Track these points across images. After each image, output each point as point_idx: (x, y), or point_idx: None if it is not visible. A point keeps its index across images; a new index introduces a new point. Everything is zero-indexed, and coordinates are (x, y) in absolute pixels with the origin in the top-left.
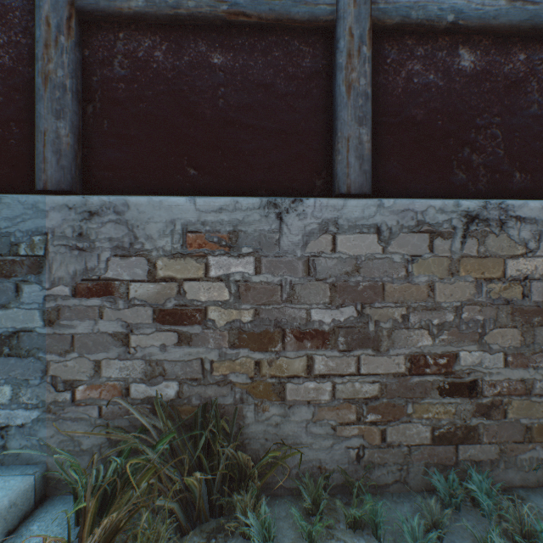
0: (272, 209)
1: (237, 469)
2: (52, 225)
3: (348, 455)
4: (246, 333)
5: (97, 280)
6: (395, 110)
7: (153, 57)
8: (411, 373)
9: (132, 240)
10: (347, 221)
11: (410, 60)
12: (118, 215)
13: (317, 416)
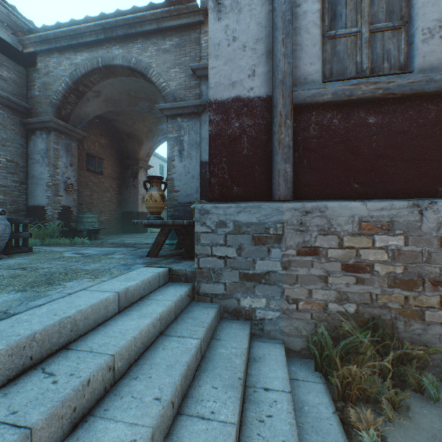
0: (415, 208)
1: (396, 356)
2: (285, 218)
3: None
4: (398, 279)
5: (310, 247)
6: None
7: (331, 123)
8: None
9: (329, 226)
10: None
11: None
12: (321, 213)
13: None
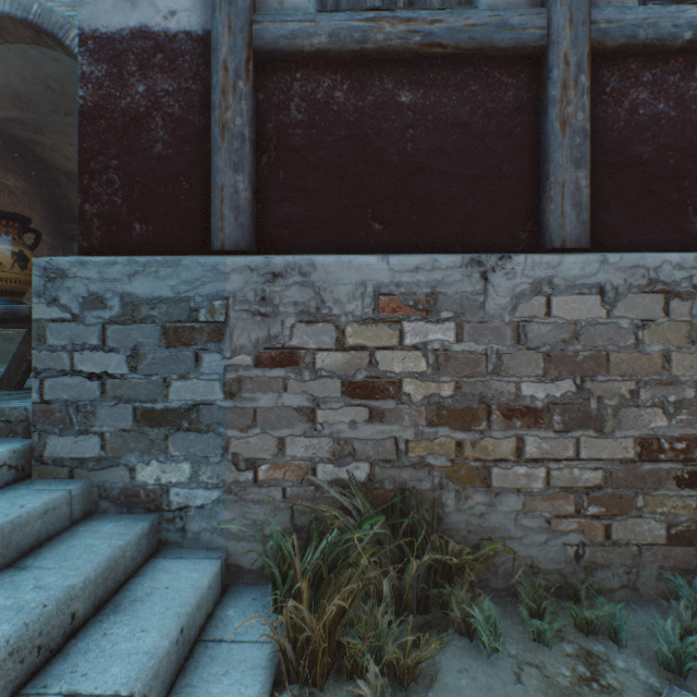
0: (476, 268)
1: (439, 563)
2: (233, 288)
3: (564, 553)
4: (445, 409)
5: (281, 349)
6: (616, 148)
7: (333, 98)
8: (642, 459)
9: (319, 304)
10: (563, 280)
11: (634, 88)
12: (303, 277)
13: (528, 506)
